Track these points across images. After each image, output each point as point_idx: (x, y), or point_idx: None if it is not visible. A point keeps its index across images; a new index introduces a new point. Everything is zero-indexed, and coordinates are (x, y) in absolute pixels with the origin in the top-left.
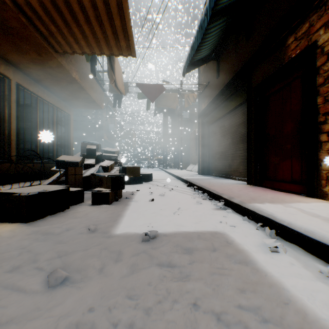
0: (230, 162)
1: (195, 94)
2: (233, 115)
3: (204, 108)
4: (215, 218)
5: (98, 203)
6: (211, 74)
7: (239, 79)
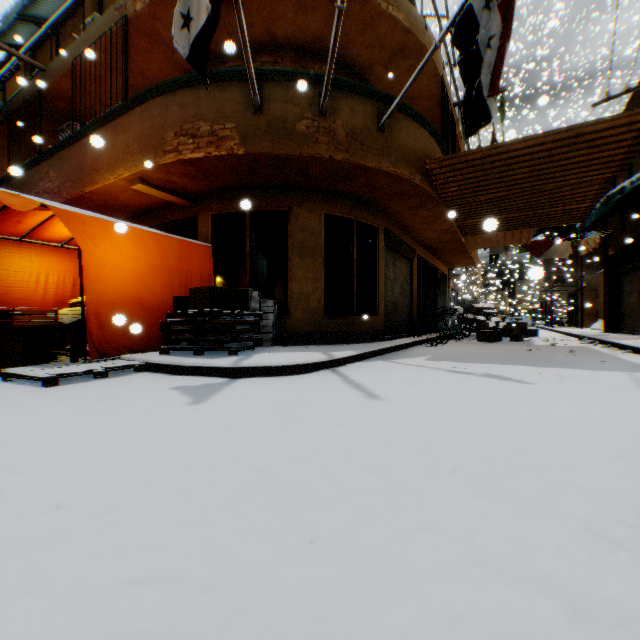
0: (635, 317)
1: (596, 238)
2: (637, 272)
3: (608, 256)
4: (585, 345)
5: (513, 340)
6: (615, 222)
7: (634, 246)
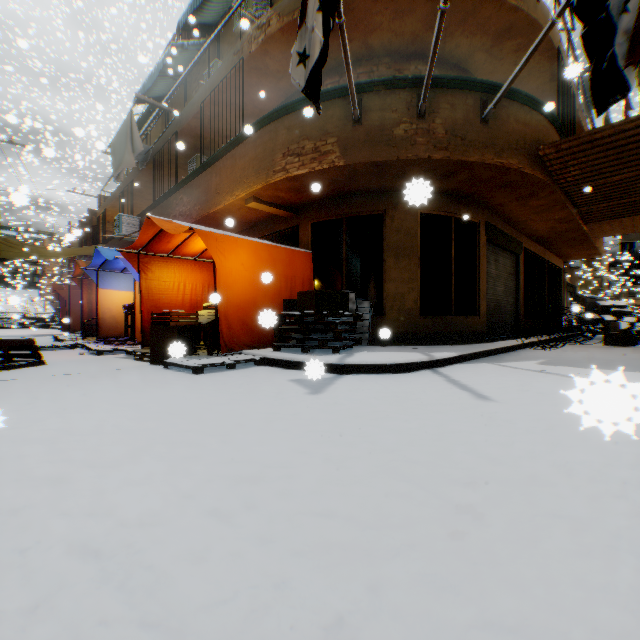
0: None
1: None
2: None
3: None
4: None
5: None
6: None
7: None
